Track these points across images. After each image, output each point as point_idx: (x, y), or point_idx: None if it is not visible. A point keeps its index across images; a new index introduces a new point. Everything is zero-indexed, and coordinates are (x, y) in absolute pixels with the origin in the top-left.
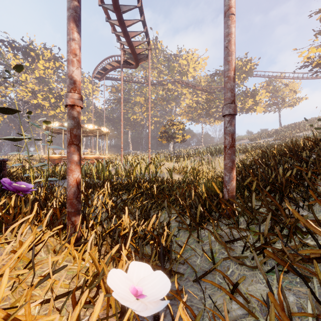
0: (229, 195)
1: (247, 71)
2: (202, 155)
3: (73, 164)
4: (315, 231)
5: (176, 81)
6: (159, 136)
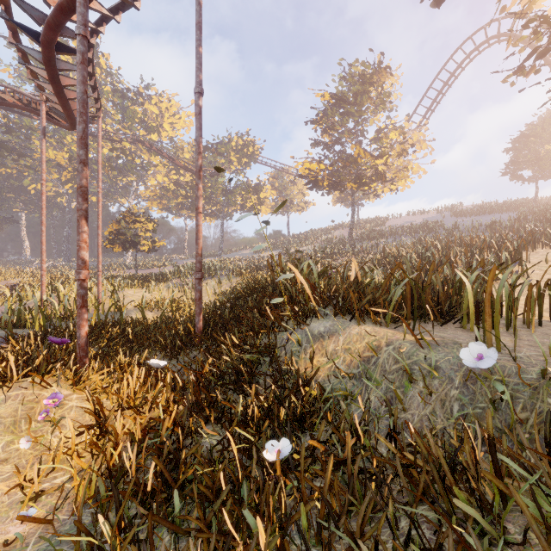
0: (198, 331)
1: (250, 155)
2: (185, 276)
3: (85, 321)
4: (223, 341)
5: (140, 139)
6: (106, 239)
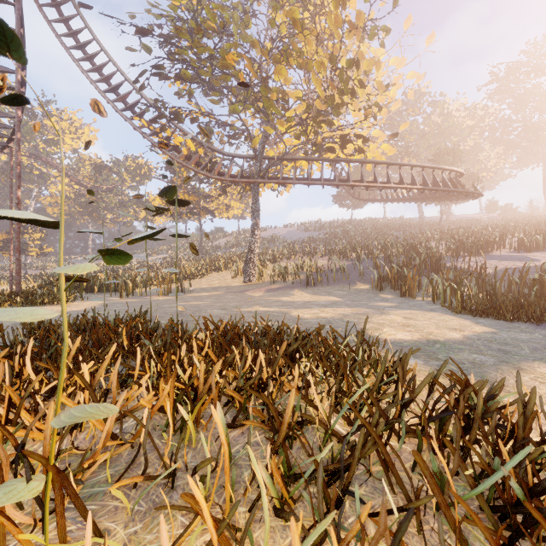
0: None
1: (143, 174)
2: None
3: None
4: None
5: (38, 154)
6: None
